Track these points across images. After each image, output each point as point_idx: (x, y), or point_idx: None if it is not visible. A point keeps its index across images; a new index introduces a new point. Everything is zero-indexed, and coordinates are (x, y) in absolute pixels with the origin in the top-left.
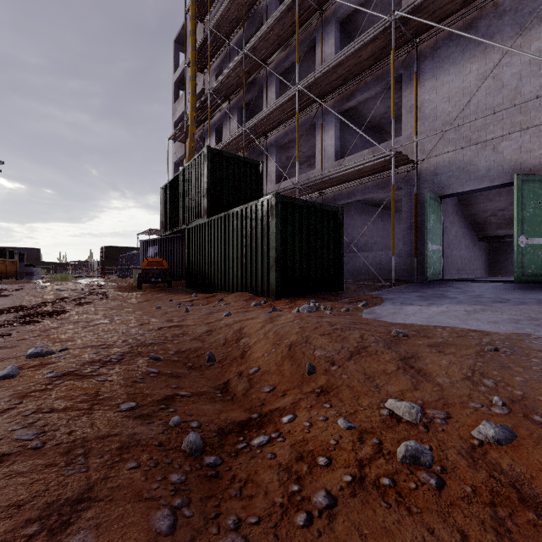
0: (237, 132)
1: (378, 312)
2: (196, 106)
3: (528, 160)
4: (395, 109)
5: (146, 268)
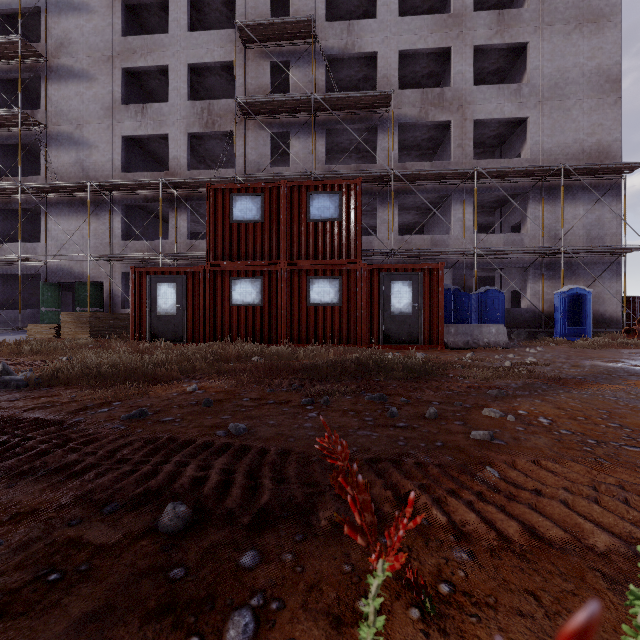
0: None
1: None
2: None
3: (92, 274)
4: None
5: None
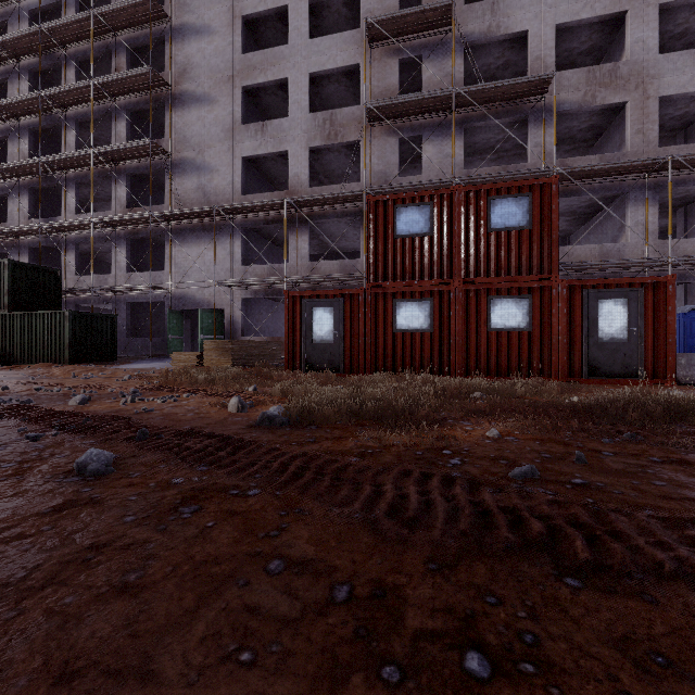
0: (32, 226)
1: (120, 366)
2: None
3: (213, 300)
4: None
5: None
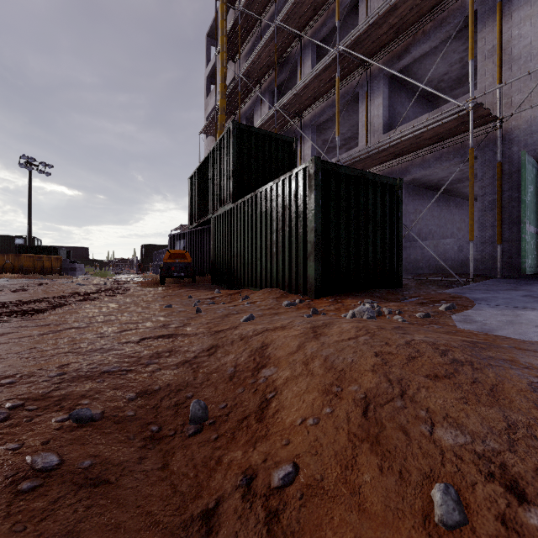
0: (268, 114)
1: (479, 319)
2: (225, 93)
3: None
4: (459, 67)
5: (167, 262)
